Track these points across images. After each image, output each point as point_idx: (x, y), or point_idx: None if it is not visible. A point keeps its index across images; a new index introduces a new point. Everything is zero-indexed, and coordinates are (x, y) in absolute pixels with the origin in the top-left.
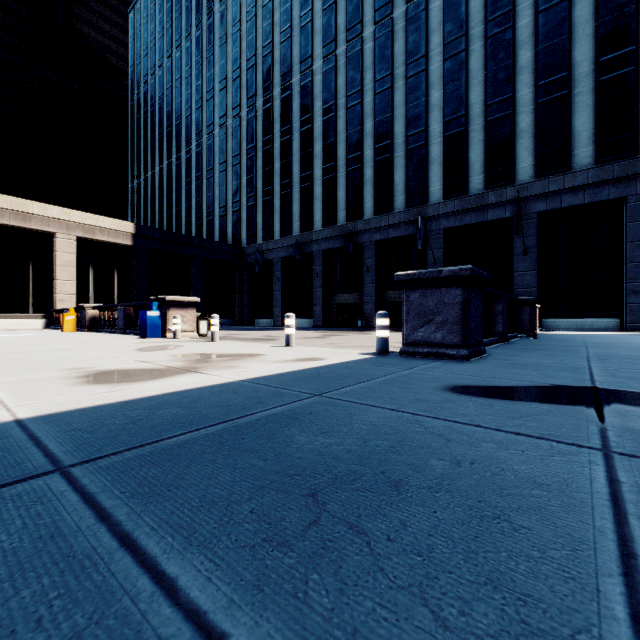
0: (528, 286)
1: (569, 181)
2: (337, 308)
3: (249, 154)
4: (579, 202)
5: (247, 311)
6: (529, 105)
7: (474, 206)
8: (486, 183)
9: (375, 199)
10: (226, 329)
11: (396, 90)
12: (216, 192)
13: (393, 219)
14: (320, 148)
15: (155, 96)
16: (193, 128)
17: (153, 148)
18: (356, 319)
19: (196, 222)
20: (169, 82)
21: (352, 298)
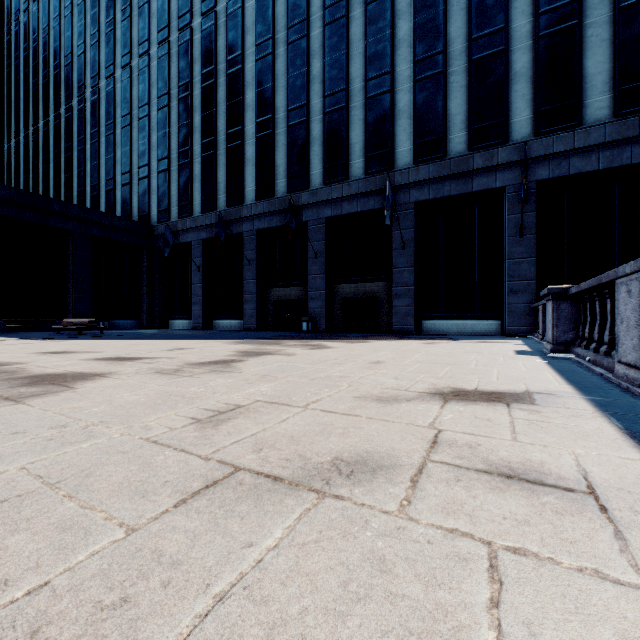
0: (525, 278)
1: (580, 139)
2: (275, 306)
3: (160, 104)
4: (592, 167)
5: (158, 309)
6: (527, 40)
7: (455, 172)
8: (471, 142)
9: (325, 163)
10: (100, 336)
11: (352, 20)
12: (118, 154)
13: (349, 189)
14: (253, 96)
15: (38, 28)
16: (88, 70)
17: (35, 96)
18: (300, 320)
19: (91, 193)
20: (56, 10)
21: (295, 293)
